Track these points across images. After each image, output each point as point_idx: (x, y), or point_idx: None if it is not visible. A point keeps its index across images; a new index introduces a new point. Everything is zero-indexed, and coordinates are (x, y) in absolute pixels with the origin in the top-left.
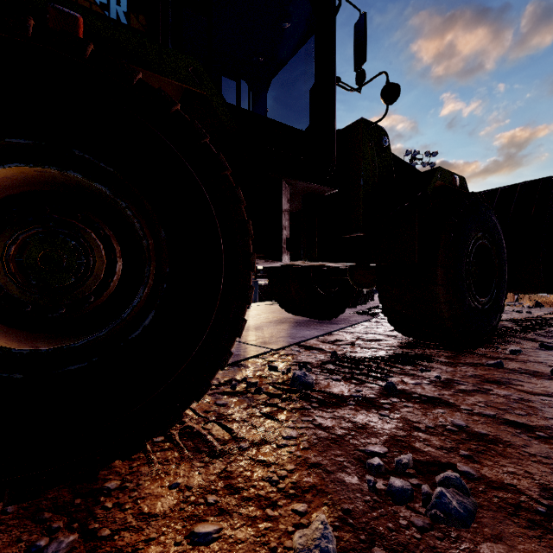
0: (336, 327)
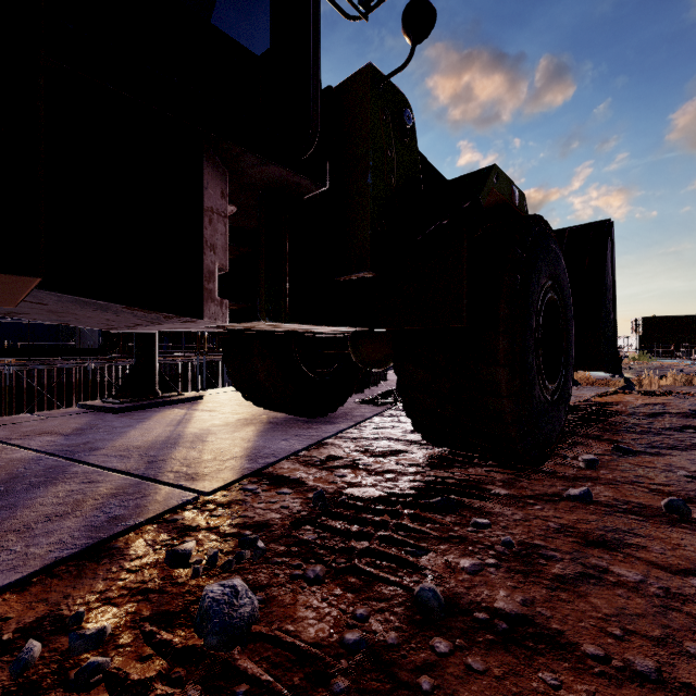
0: (331, 431)
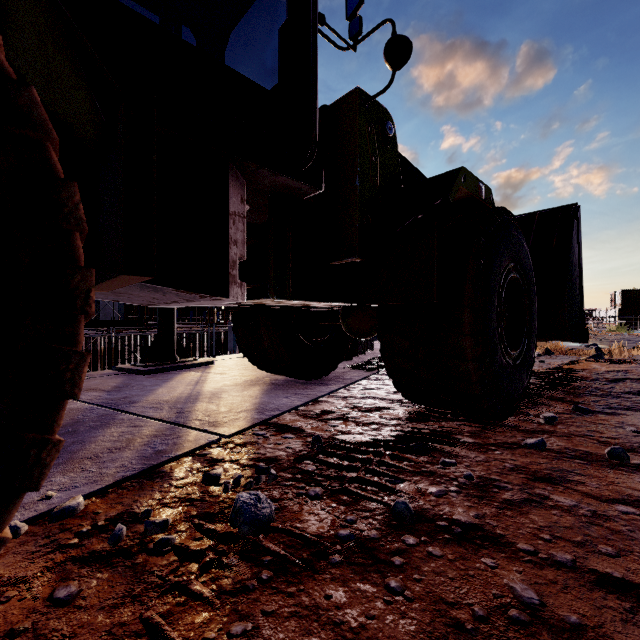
0: (325, 391)
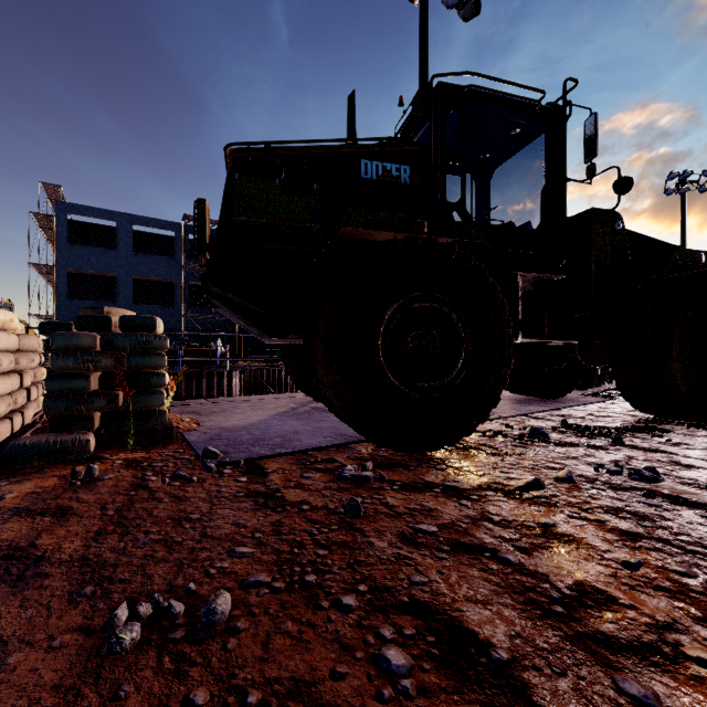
0: (563, 405)
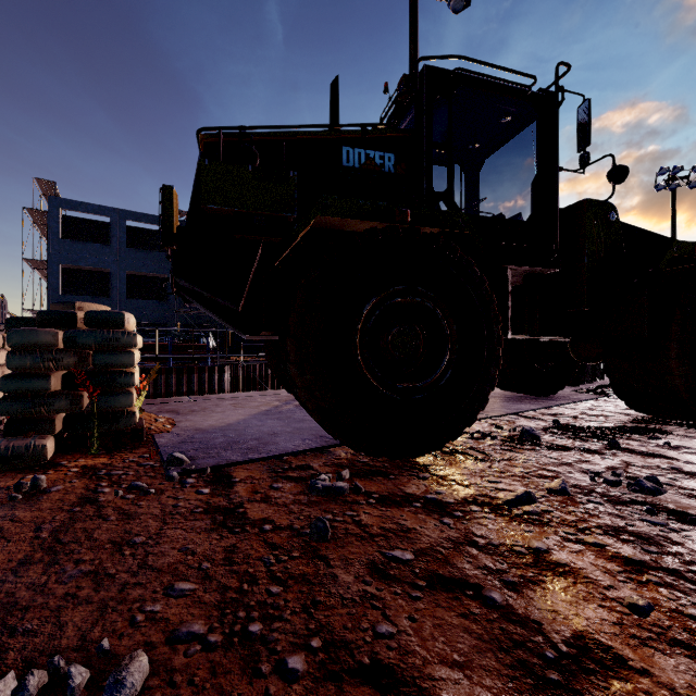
0: (554, 403)
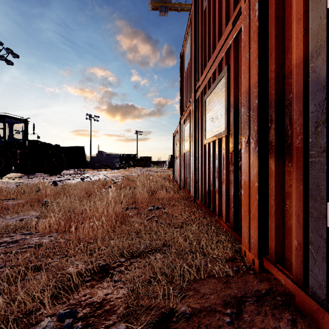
0: (33, 175)
